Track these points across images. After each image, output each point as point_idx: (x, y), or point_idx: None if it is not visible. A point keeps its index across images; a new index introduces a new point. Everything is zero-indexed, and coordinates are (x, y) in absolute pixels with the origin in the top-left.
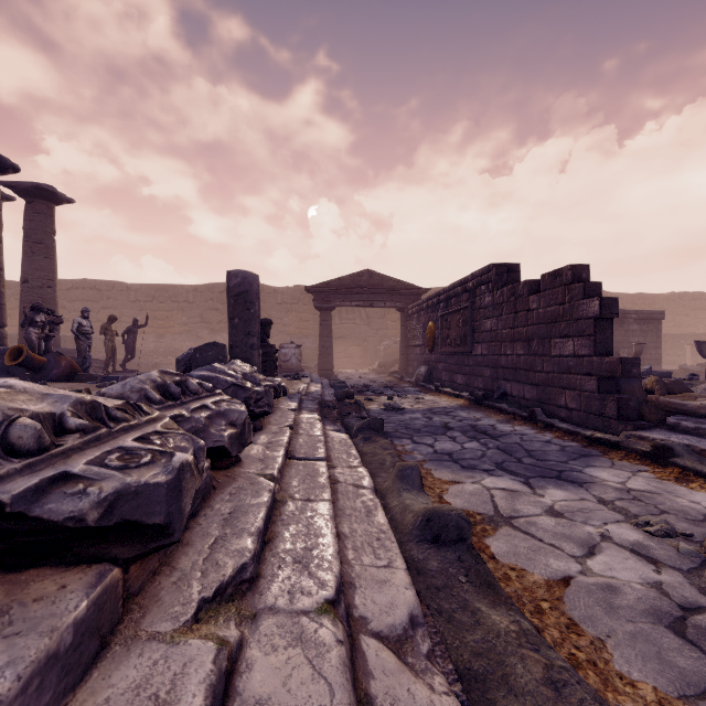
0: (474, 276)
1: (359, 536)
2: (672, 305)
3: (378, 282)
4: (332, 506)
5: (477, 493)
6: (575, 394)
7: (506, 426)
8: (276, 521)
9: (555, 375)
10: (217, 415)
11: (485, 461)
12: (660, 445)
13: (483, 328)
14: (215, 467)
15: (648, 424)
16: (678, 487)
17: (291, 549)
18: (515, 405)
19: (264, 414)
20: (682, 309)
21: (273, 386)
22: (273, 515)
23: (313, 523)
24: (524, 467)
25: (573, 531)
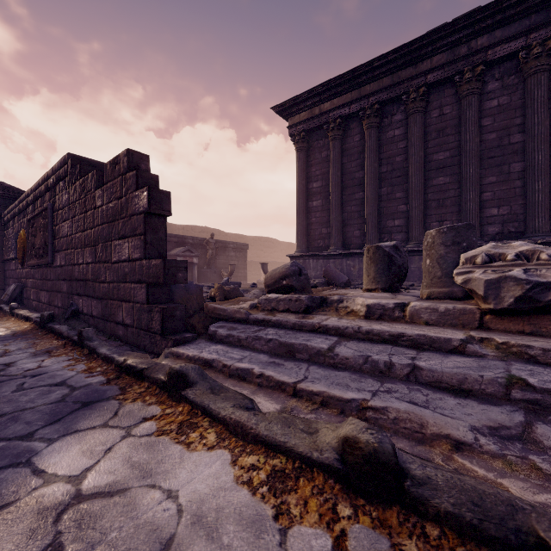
0: (54, 170)
1: None
2: (256, 243)
3: None
4: None
5: None
6: (130, 307)
7: (35, 360)
8: None
9: (115, 285)
10: None
11: None
12: (174, 372)
13: (62, 233)
14: None
15: (190, 336)
16: (173, 447)
17: None
18: (84, 325)
19: None
20: (260, 246)
21: None
22: None
23: None
24: None
25: None
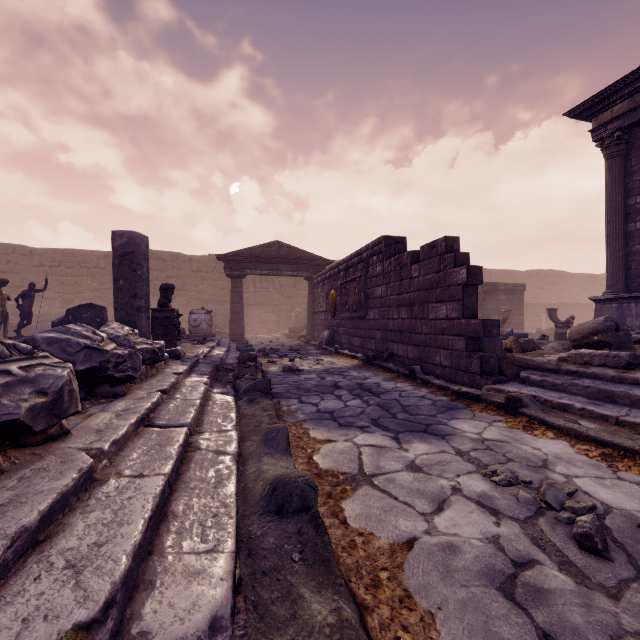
0: (368, 247)
1: (192, 514)
2: (532, 280)
3: (287, 253)
4: (164, 482)
5: (346, 451)
6: (447, 353)
7: (390, 383)
8: (76, 508)
9: (432, 336)
10: (21, 382)
11: (363, 418)
12: (512, 397)
13: (375, 294)
14: (23, 443)
15: (504, 378)
16: (525, 434)
17: (72, 548)
18: (400, 364)
19: (127, 378)
20: (539, 283)
21: (151, 349)
22: (75, 501)
23: (127, 506)
24: (397, 422)
25: (427, 485)
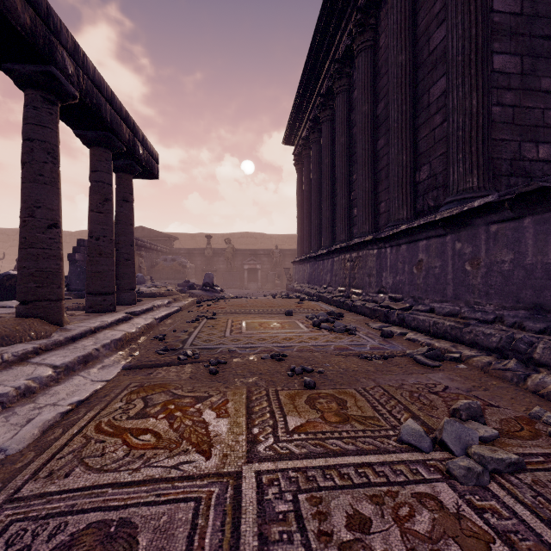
0: None
1: None
2: None
3: (148, 233)
4: None
5: None
6: None
7: None
8: None
9: None
10: None
11: None
12: None
13: None
14: None
15: None
16: None
17: None
18: None
19: None
20: None
21: None
22: None
23: None
24: None
25: None
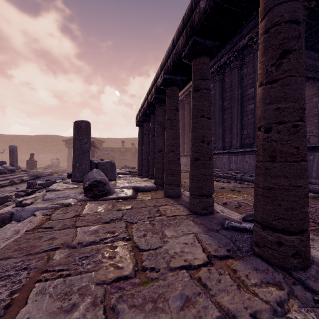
0: None
1: (1, 182)
2: None
3: None
4: None
5: None
6: None
7: None
8: None
9: None
10: None
11: None
12: None
13: None
14: None
15: None
16: None
17: None
18: None
19: (3, 172)
20: None
21: (11, 169)
22: None
23: None
24: None
25: None
